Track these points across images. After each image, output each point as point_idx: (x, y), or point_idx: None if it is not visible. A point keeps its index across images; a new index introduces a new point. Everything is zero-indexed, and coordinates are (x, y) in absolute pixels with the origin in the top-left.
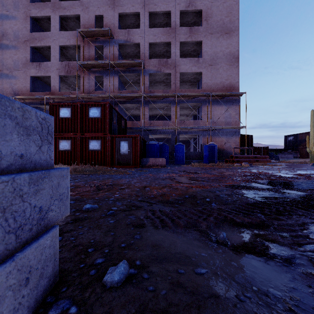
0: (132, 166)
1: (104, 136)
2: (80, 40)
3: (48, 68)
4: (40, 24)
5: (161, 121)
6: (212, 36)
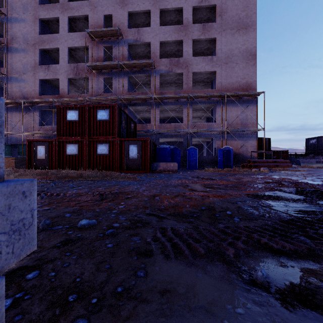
0: (141, 171)
1: (112, 140)
2: (89, 41)
3: (56, 71)
4: (49, 26)
5: (173, 124)
6: (227, 32)
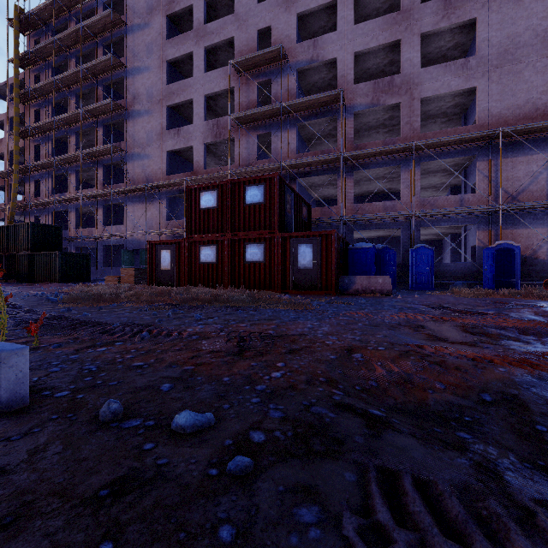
0: (320, 292)
1: (269, 236)
2: (235, 80)
3: (189, 135)
4: (180, 70)
5: (380, 204)
6: (503, 1)
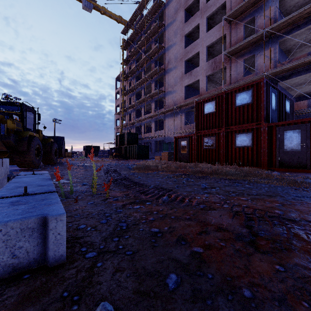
0: (309, 171)
1: (256, 127)
2: (226, 29)
3: (197, 73)
4: (191, 38)
5: None
6: None
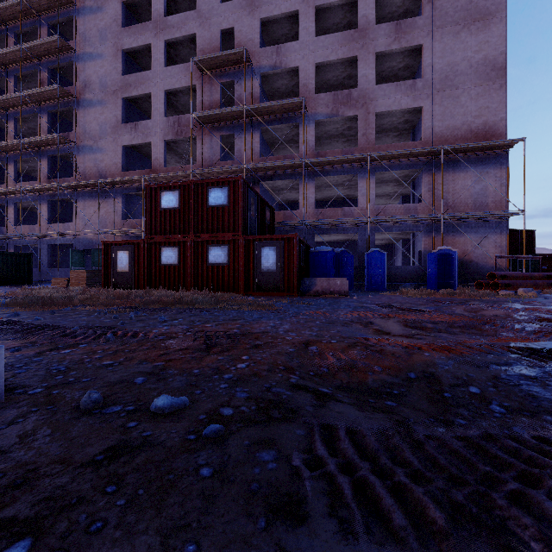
0: (283, 294)
1: (233, 239)
2: (197, 78)
3: (148, 130)
4: (137, 61)
5: (339, 209)
6: (445, 32)
